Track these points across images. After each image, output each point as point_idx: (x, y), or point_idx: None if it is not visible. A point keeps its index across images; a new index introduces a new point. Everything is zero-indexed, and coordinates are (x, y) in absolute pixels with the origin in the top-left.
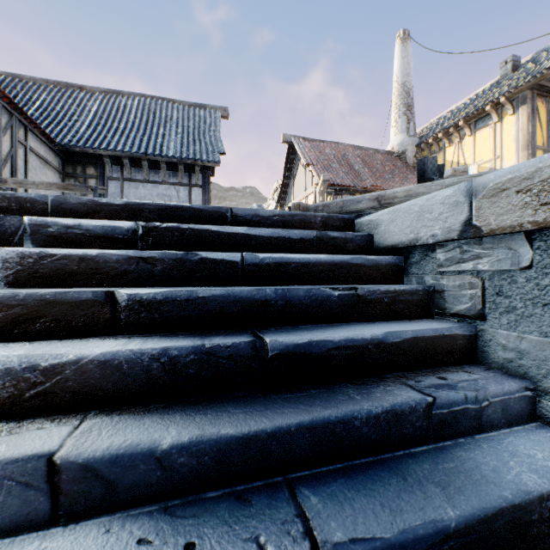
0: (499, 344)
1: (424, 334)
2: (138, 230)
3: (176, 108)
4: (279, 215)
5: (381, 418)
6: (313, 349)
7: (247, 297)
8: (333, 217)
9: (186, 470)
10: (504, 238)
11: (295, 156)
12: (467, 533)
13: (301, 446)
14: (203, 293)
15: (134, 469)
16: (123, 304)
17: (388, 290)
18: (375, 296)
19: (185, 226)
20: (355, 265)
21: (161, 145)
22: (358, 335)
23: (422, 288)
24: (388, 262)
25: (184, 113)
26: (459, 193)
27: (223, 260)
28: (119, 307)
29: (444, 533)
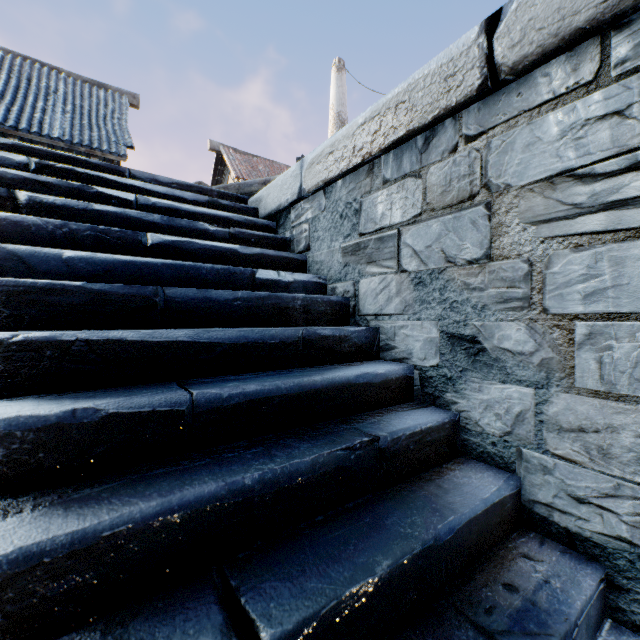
0: (315, 262)
1: (269, 253)
2: (31, 165)
3: (63, 80)
4: (178, 184)
5: (221, 272)
6: (185, 246)
7: (137, 218)
8: (229, 195)
9: (85, 272)
10: (317, 195)
11: (225, 168)
12: (249, 301)
13: (165, 276)
14: (98, 207)
15: (48, 263)
16: (25, 203)
17: (255, 234)
18: (244, 236)
19: (81, 170)
20: (236, 222)
21: (41, 122)
22: (220, 244)
23: (281, 237)
24: (264, 224)
25: (75, 89)
26: (298, 169)
27: (119, 198)
28: (20, 204)
29: (235, 297)
